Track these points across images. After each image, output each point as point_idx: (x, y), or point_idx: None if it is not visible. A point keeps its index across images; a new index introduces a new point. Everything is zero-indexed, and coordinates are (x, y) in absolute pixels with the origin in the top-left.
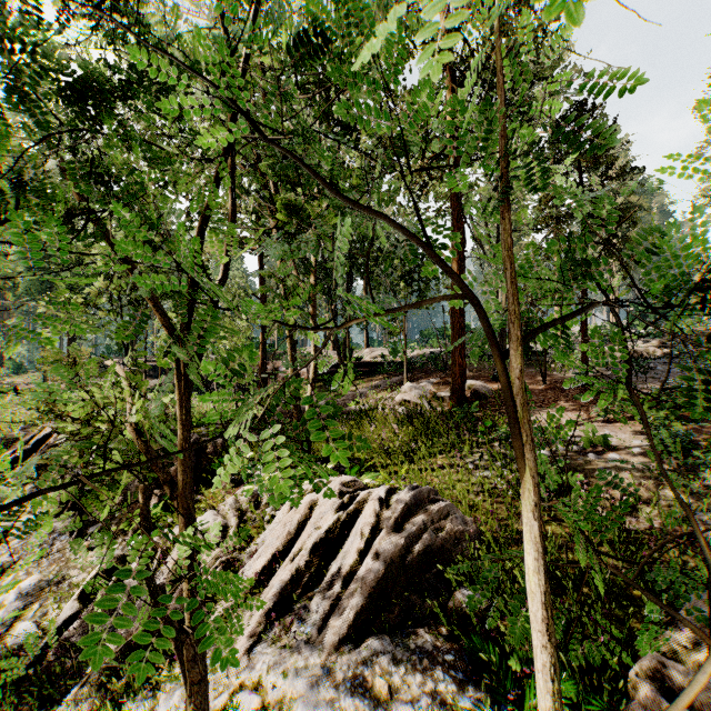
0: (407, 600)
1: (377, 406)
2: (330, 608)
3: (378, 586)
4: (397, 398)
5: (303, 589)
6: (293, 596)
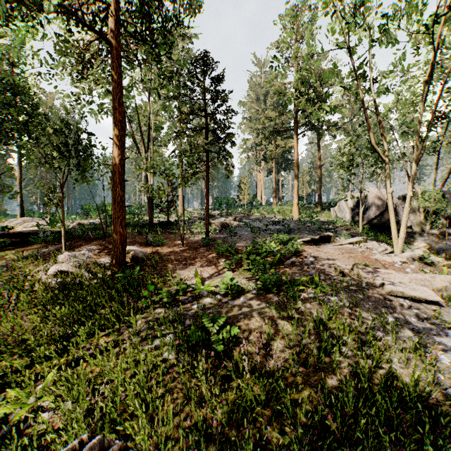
0: None
1: (24, 280)
2: None
3: None
4: (51, 270)
5: None
6: None
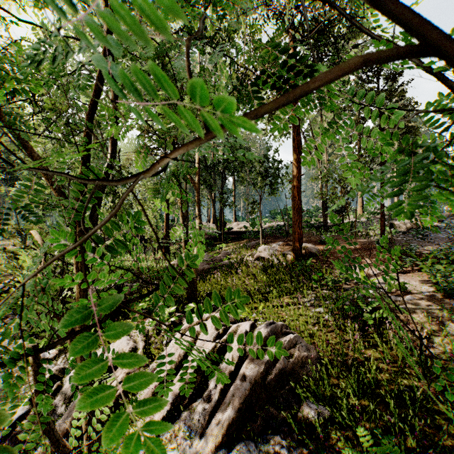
0: (267, 411)
1: (242, 260)
2: (209, 417)
3: (245, 401)
4: (255, 255)
5: (189, 400)
6: (182, 405)
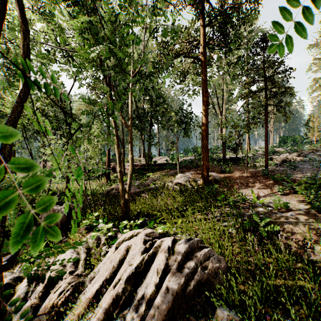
0: (187, 319)
1: (164, 185)
2: None
3: (168, 311)
4: (174, 181)
5: (120, 307)
6: (114, 314)
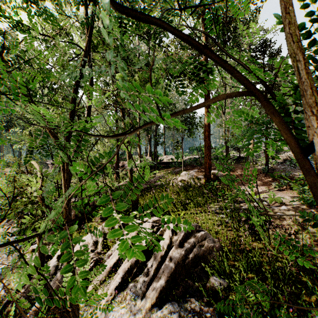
0: (186, 283)
1: (169, 182)
2: (147, 286)
3: (171, 275)
4: (179, 178)
5: (134, 275)
6: (129, 279)
